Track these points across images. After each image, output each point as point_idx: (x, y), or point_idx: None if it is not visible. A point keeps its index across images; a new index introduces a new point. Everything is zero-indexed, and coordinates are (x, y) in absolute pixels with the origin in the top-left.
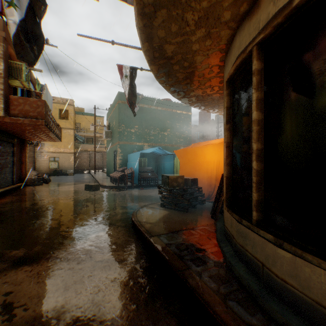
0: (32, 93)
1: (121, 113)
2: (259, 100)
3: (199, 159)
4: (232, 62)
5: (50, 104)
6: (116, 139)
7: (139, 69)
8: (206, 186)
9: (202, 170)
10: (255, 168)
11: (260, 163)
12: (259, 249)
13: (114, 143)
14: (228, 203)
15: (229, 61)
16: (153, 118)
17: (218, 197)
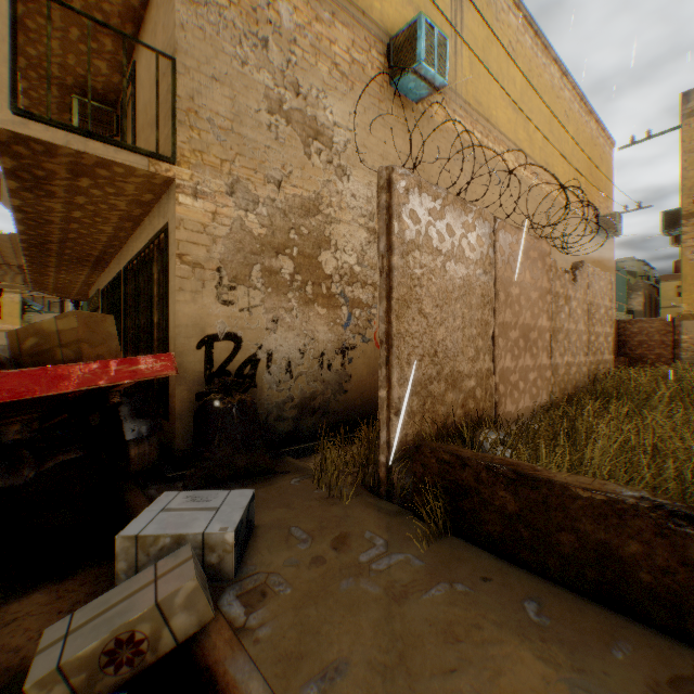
0: None
1: None
2: None
3: None
4: None
5: None
6: None
7: None
8: None
9: None
10: None
11: None
12: None
13: None
14: None
15: None
16: None
17: None
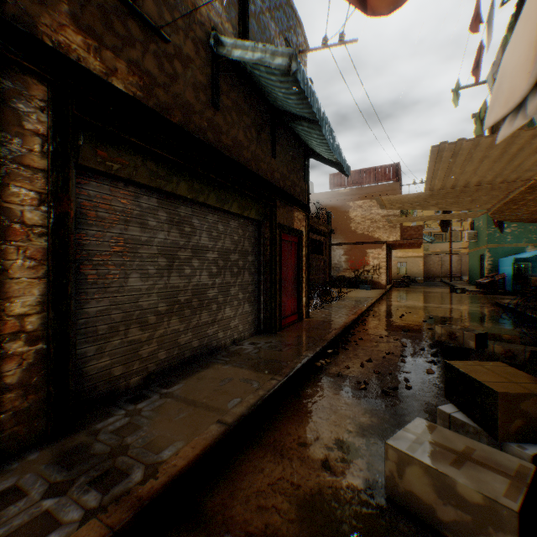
0: None
1: None
2: None
3: None
4: None
5: None
6: (483, 242)
7: None
8: None
9: None
10: None
11: None
12: None
13: (479, 246)
14: None
15: None
16: None
17: None
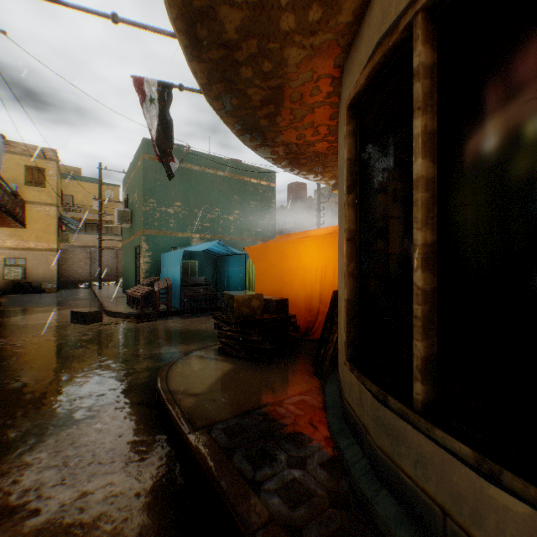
0: None
1: (150, 178)
2: (428, 135)
3: (290, 263)
4: (363, 61)
5: None
6: (140, 225)
7: (176, 87)
8: (302, 311)
9: (295, 284)
10: (420, 286)
11: (430, 275)
12: (434, 474)
13: (135, 233)
14: (352, 353)
15: (356, 61)
16: (209, 191)
17: (328, 335)
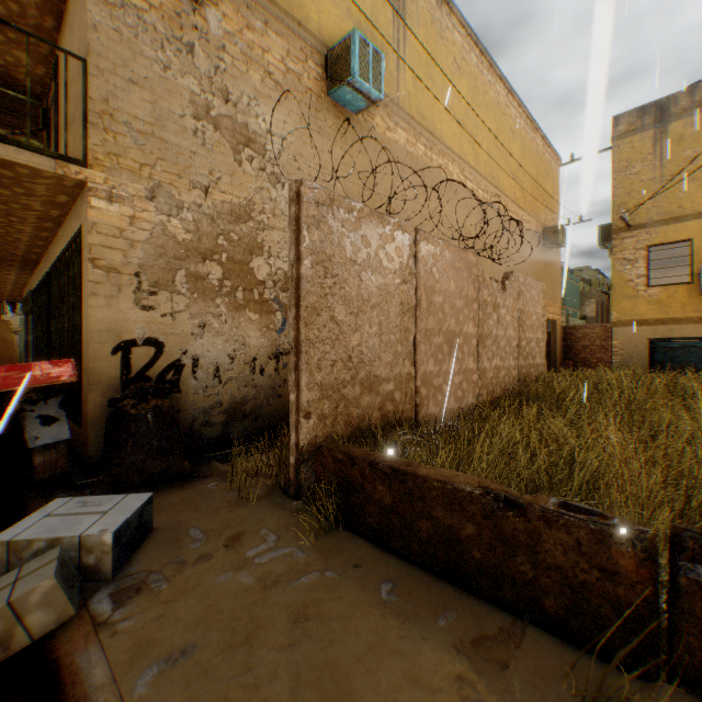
0: None
1: None
2: None
3: None
4: None
5: None
6: None
7: None
8: None
9: None
10: None
11: None
12: None
13: None
14: None
15: None
16: None
17: None
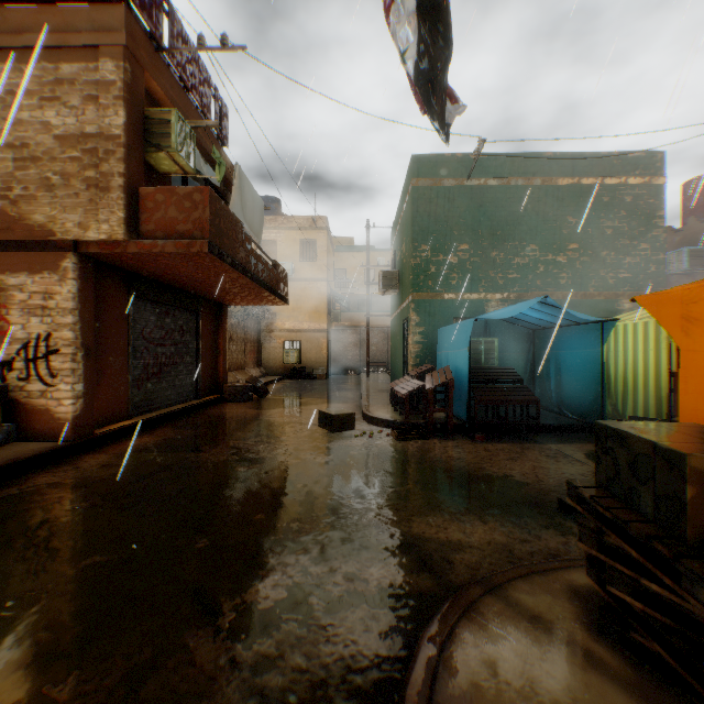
0: (227, 201)
1: (421, 215)
2: None
3: None
4: None
5: (253, 214)
6: (408, 288)
7: None
8: None
9: None
10: None
11: None
12: None
13: (403, 300)
14: None
15: None
16: (517, 216)
17: None
